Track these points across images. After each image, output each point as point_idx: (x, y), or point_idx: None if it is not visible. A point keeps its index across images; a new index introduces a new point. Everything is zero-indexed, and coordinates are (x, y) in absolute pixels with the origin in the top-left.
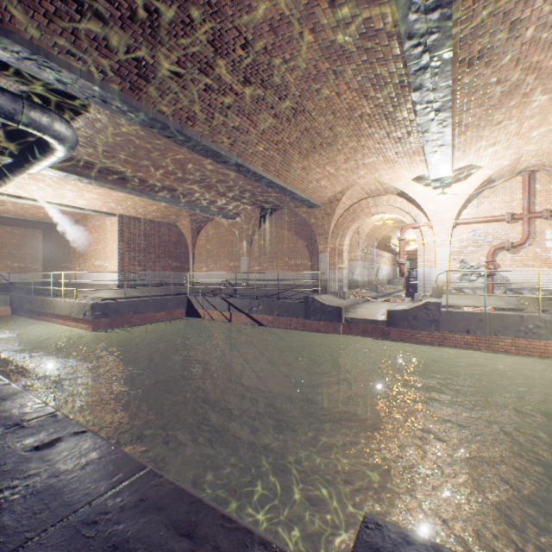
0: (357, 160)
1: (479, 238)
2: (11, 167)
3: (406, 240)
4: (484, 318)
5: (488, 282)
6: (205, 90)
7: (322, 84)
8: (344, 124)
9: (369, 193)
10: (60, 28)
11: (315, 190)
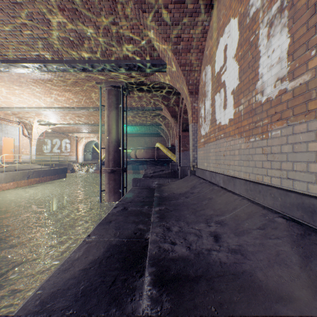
0: None
1: None
2: None
3: None
4: None
5: None
6: None
7: None
8: None
9: None
10: None
11: None
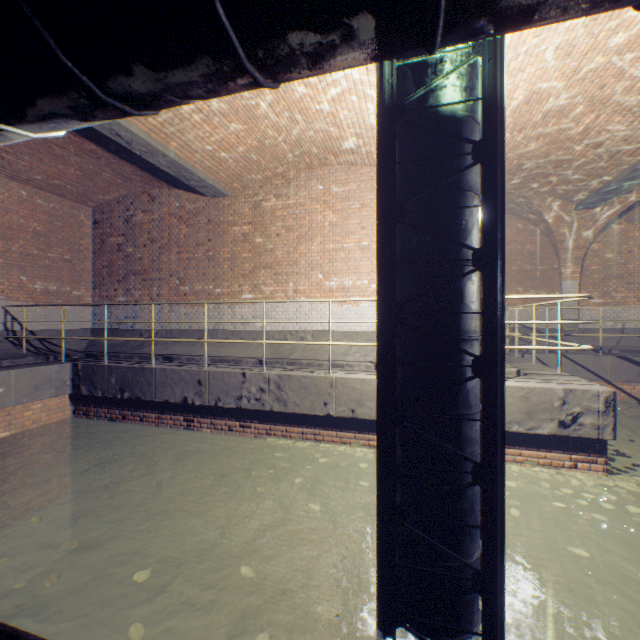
0: None
1: None
2: None
3: None
4: None
5: None
6: None
7: None
8: None
9: None
10: None
11: None
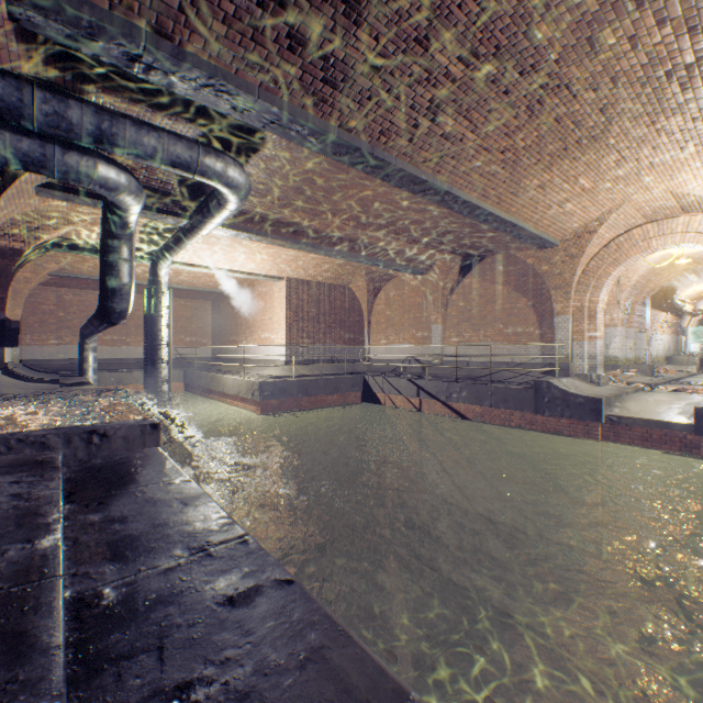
0: (639, 160)
1: None
2: (186, 230)
3: (702, 291)
4: None
5: None
6: (408, 84)
7: (603, 27)
8: (630, 96)
9: (649, 216)
10: (239, 34)
11: (553, 219)
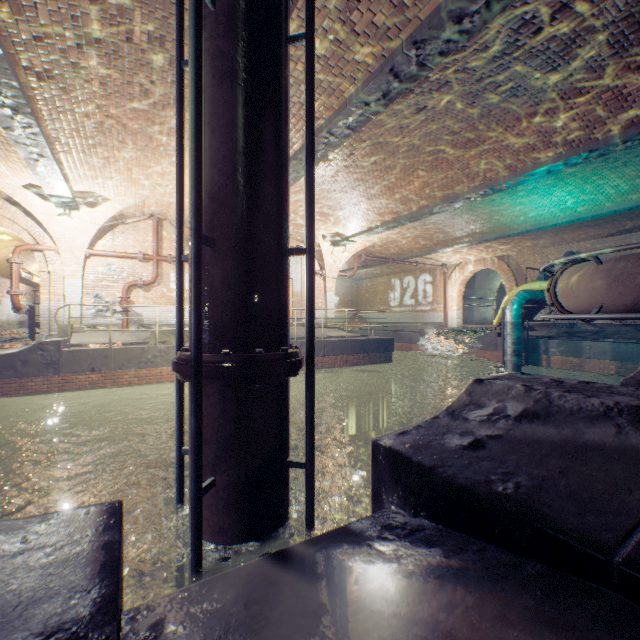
0: None
1: (117, 273)
2: None
3: None
4: (111, 354)
5: (115, 317)
6: None
7: None
8: None
9: None
10: None
11: None
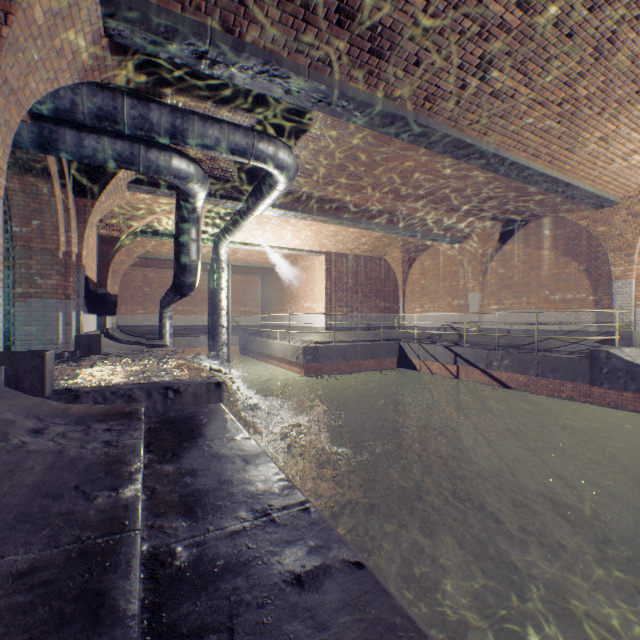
0: None
1: None
2: (241, 213)
3: None
4: None
5: None
6: (458, 41)
7: None
8: None
9: None
10: (291, 17)
11: (614, 175)
